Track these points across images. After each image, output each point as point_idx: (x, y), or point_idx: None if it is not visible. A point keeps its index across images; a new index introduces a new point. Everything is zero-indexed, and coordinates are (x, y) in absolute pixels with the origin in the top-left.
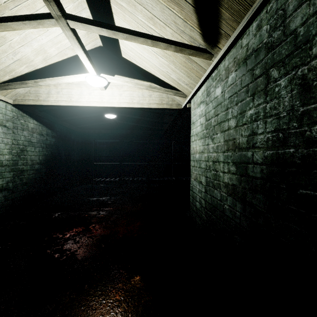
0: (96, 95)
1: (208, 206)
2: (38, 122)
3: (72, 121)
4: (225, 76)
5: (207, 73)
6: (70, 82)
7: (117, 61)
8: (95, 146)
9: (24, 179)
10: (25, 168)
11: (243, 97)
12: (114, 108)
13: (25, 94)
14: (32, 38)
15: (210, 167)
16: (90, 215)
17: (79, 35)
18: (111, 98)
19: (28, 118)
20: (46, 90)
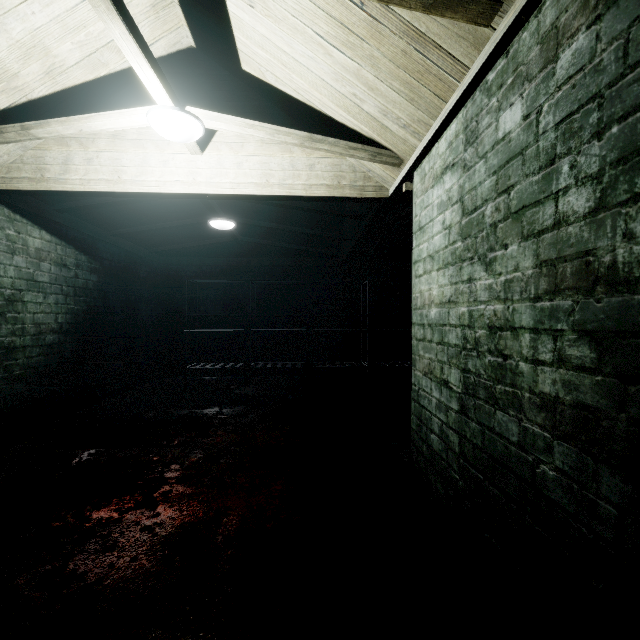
0: (180, 166)
1: (473, 454)
2: (55, 235)
3: (140, 237)
4: (542, 59)
5: (470, 74)
6: (112, 130)
7: (230, 84)
8: (193, 294)
9: (16, 368)
10: (19, 343)
11: (636, 100)
12: (225, 198)
13: (11, 165)
14: (4, 7)
15: (480, 344)
16: (164, 459)
17: (133, 11)
18: (216, 173)
19: (27, 226)
20: (62, 156)
